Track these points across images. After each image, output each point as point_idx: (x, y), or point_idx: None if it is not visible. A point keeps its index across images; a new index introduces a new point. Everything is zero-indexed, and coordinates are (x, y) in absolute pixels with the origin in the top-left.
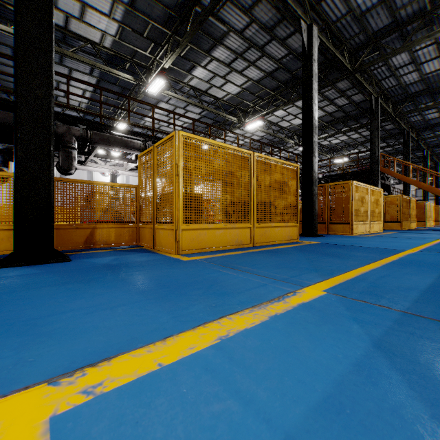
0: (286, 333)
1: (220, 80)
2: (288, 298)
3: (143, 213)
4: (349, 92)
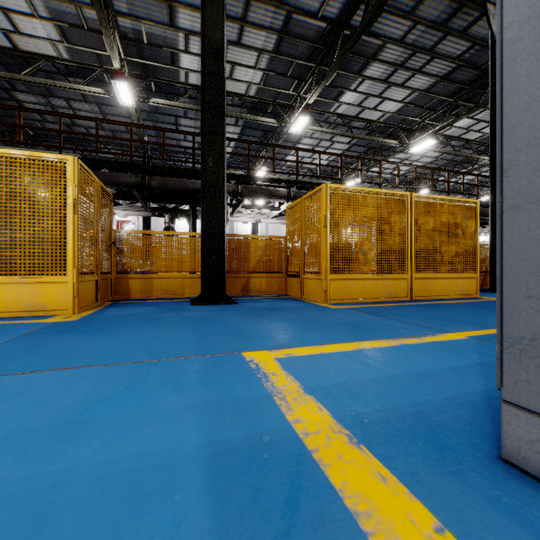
0: (409, 351)
1: (374, 100)
2: (424, 337)
3: (290, 263)
4: None
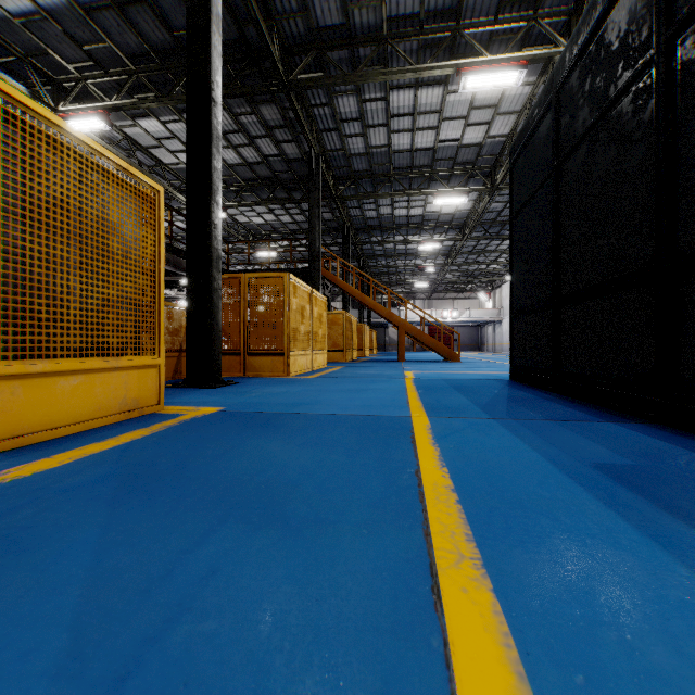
0: None
1: None
2: None
3: None
4: (279, 133)
